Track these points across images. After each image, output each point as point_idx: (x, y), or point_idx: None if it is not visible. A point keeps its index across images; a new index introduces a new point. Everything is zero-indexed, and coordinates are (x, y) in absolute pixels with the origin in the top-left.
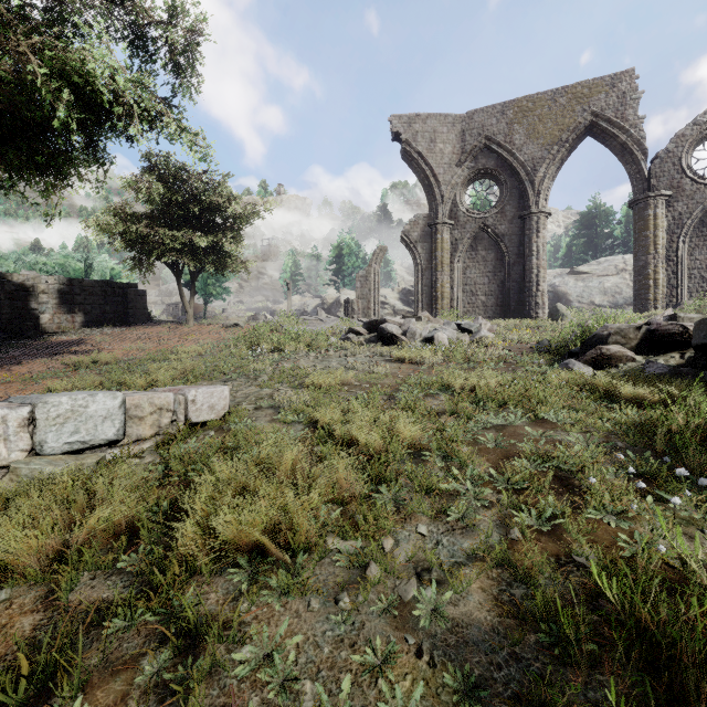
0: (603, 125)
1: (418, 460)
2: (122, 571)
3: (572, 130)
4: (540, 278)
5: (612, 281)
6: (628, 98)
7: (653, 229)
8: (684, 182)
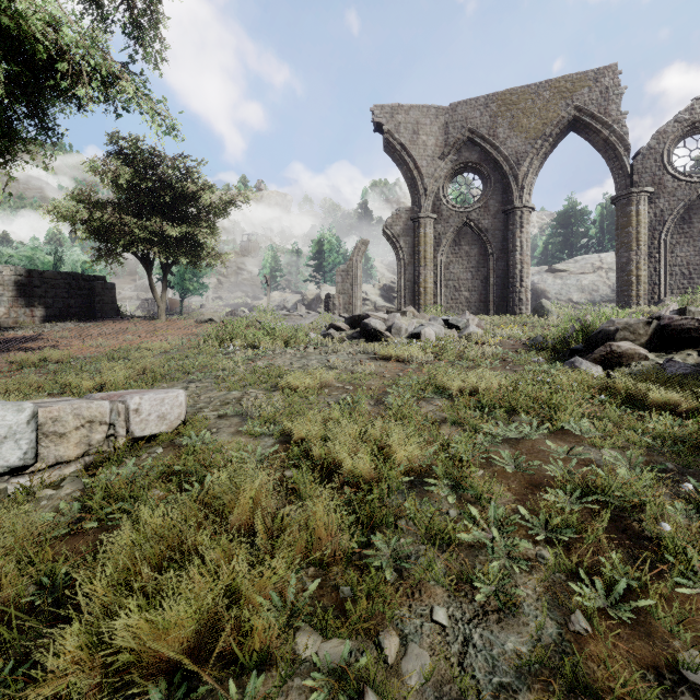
0: (586, 120)
1: (419, 489)
2: None
3: (556, 125)
4: (524, 274)
5: (589, 278)
6: (610, 94)
7: (635, 225)
8: (665, 179)
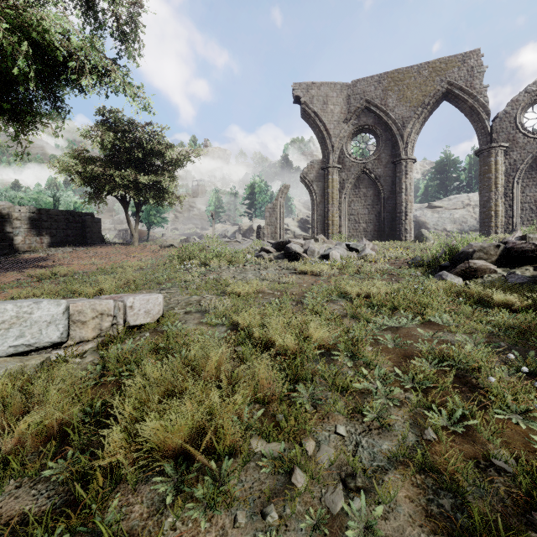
0: (456, 92)
1: (328, 359)
2: (48, 478)
3: (433, 96)
4: (408, 210)
5: (460, 213)
6: (475, 72)
7: (494, 172)
8: (518, 136)
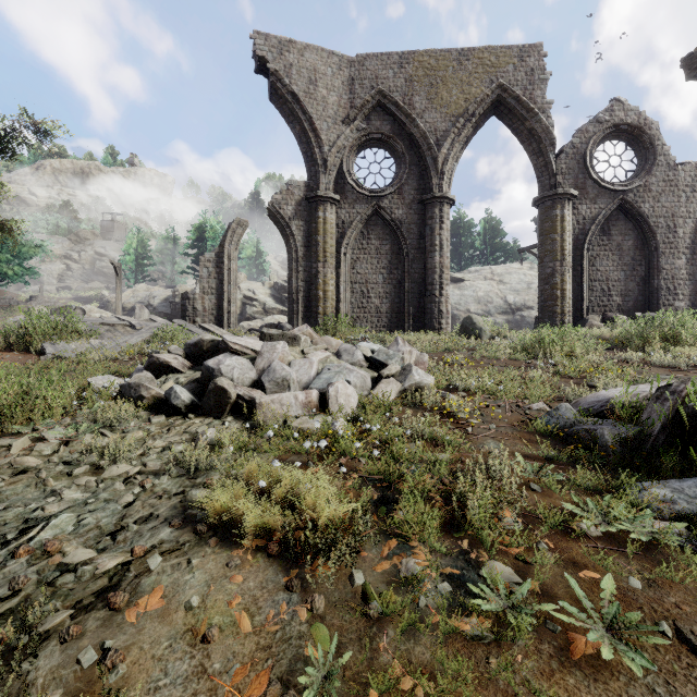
0: (512, 103)
1: None
2: None
3: (479, 103)
4: (444, 280)
5: (484, 288)
6: (536, 77)
7: (561, 232)
8: (588, 184)
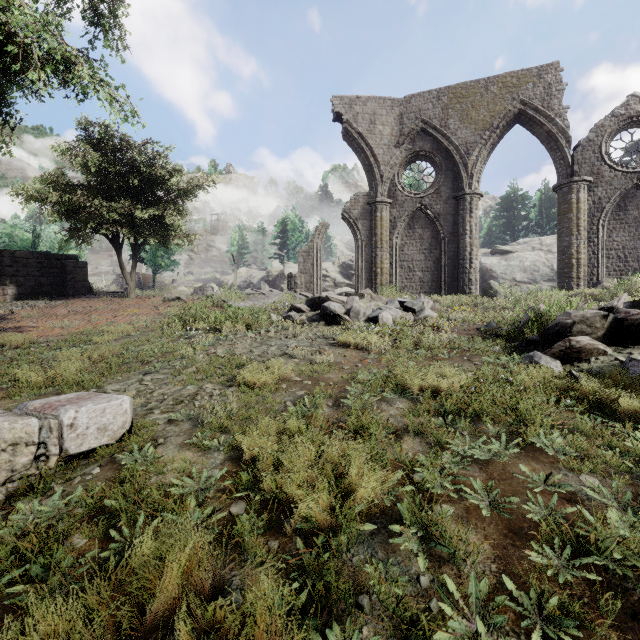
0: (531, 113)
1: (383, 536)
2: None
3: (503, 117)
4: (473, 256)
5: (530, 258)
6: (553, 89)
7: (576, 212)
8: (603, 169)
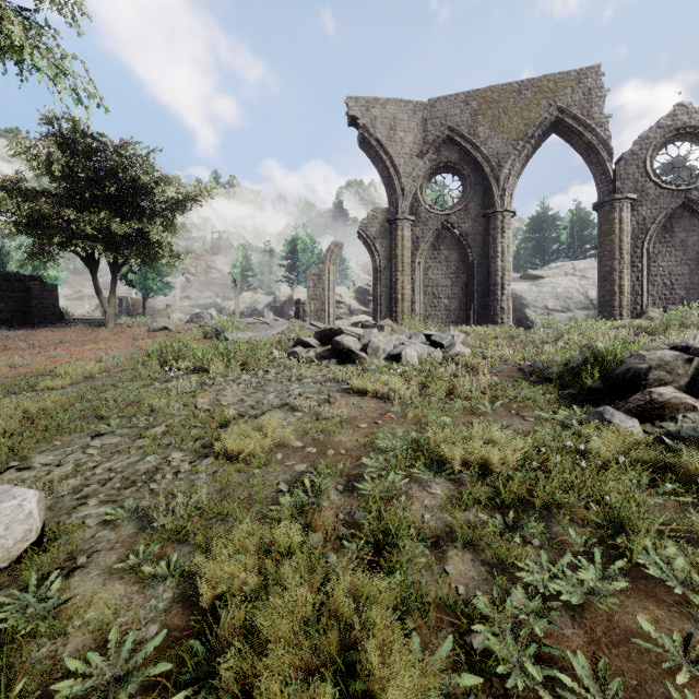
0: (569, 122)
1: None
2: None
3: (538, 126)
4: (505, 282)
5: (563, 284)
6: (593, 96)
7: (618, 233)
8: (648, 186)
